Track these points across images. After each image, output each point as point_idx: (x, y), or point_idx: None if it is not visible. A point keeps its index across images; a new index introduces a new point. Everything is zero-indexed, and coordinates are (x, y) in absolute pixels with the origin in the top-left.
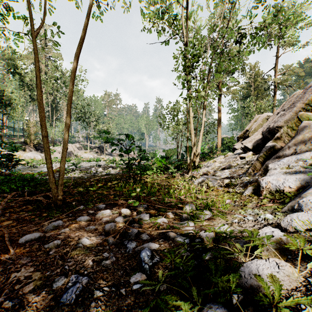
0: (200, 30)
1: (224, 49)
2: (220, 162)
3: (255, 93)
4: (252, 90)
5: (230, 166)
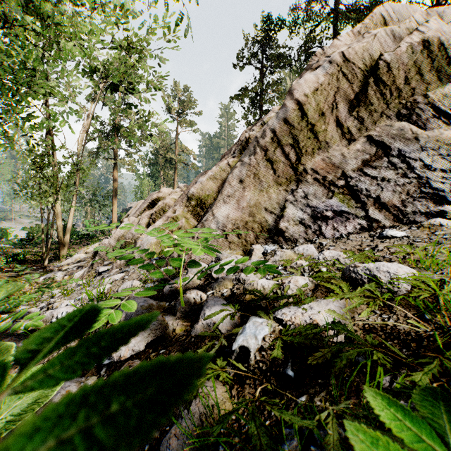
0: (73, 98)
1: (101, 131)
2: (91, 251)
3: (163, 161)
4: (160, 157)
5: (86, 259)
